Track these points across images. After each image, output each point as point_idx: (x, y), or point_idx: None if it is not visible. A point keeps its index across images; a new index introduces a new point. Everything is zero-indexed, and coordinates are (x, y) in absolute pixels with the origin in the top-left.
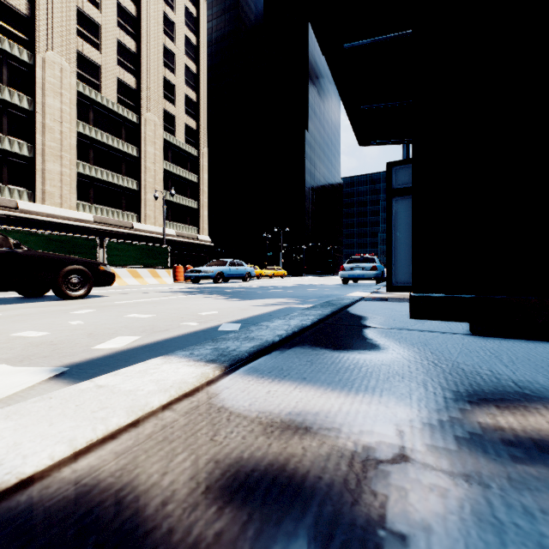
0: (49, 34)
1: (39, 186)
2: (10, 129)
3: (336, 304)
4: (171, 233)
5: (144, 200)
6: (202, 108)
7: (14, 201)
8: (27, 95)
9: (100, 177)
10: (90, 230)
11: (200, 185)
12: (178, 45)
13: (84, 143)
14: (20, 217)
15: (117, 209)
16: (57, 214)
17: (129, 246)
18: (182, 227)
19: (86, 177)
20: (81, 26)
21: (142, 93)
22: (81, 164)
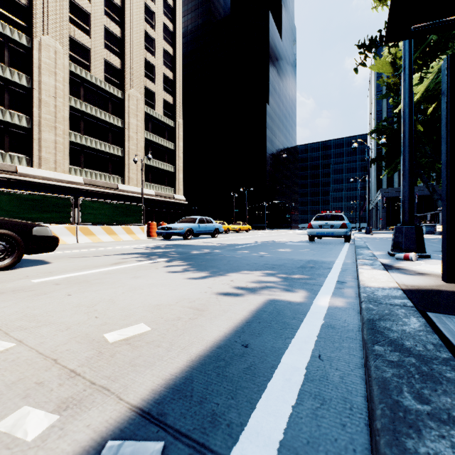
0: (45, 21)
1: (36, 153)
2: (11, 103)
3: (423, 354)
4: (151, 193)
5: (128, 164)
6: (178, 85)
7: (14, 166)
8: (25, 74)
9: (90, 145)
10: (80, 191)
11: (176, 152)
12: (157, 31)
13: (76, 116)
14: (19, 180)
15: (104, 173)
16: (51, 177)
17: (104, 205)
18: (160, 188)
19: (77, 145)
20: (73, 14)
21: (126, 72)
22: (73, 134)
